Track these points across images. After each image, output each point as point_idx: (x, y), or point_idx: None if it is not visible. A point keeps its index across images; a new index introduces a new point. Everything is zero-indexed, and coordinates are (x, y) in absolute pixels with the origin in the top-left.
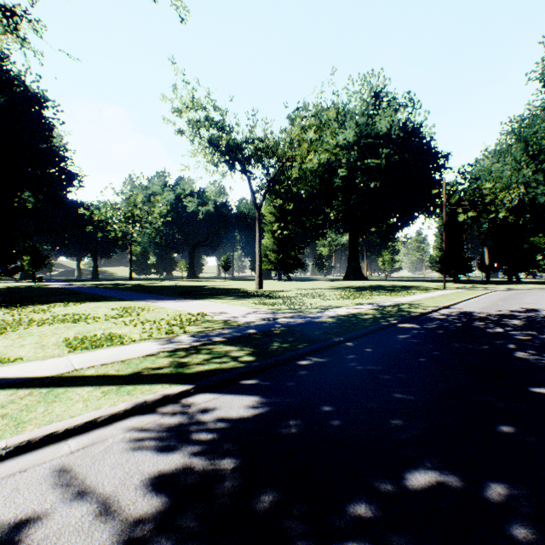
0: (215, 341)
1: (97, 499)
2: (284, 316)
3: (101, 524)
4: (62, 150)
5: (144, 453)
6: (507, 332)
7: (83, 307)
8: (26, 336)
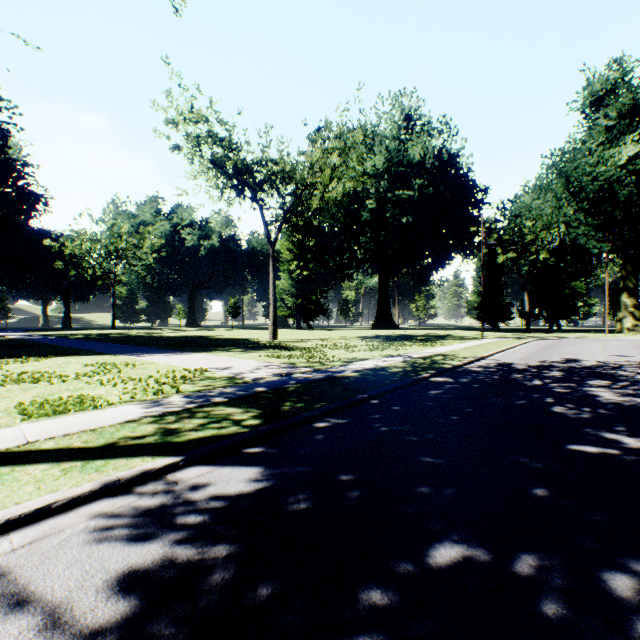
0: (214, 401)
1: (43, 609)
2: (301, 371)
3: None
4: (21, 164)
5: (112, 545)
6: (545, 385)
7: (46, 364)
8: None
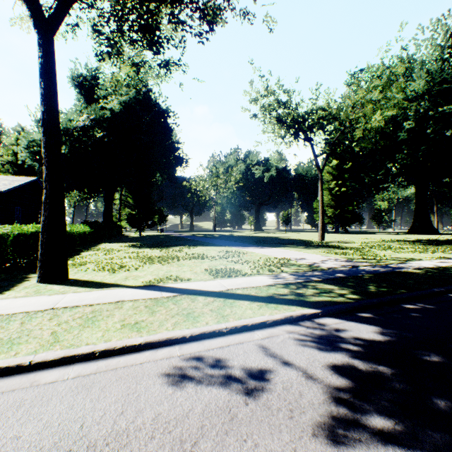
0: (312, 280)
1: (299, 369)
2: (362, 264)
3: (312, 384)
4: (177, 143)
5: (311, 349)
6: None
7: (199, 249)
8: (182, 266)
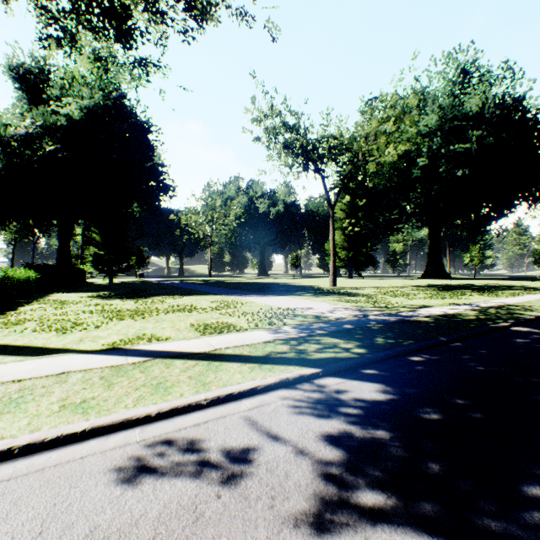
0: (317, 333)
1: (289, 443)
2: (373, 313)
3: (302, 460)
4: (161, 166)
5: (306, 417)
6: None
7: (187, 300)
8: (161, 321)
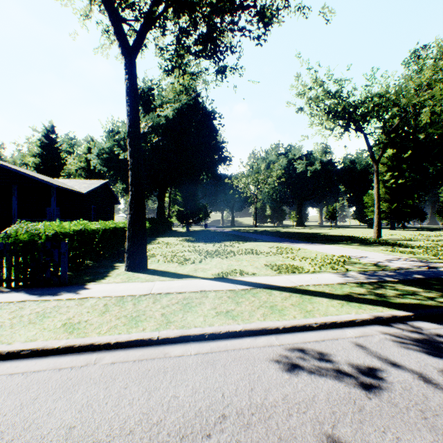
0: (387, 280)
1: (412, 371)
2: (440, 266)
3: (435, 388)
4: (221, 143)
5: (416, 352)
6: None
7: (249, 245)
8: (240, 260)
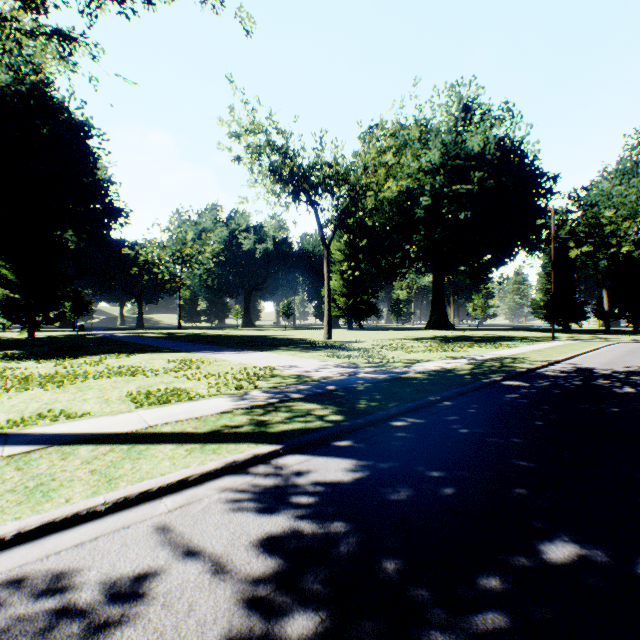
0: (292, 397)
1: (210, 558)
2: (364, 371)
3: (221, 581)
4: (107, 183)
5: (245, 514)
6: (639, 392)
7: (136, 359)
8: (86, 390)
